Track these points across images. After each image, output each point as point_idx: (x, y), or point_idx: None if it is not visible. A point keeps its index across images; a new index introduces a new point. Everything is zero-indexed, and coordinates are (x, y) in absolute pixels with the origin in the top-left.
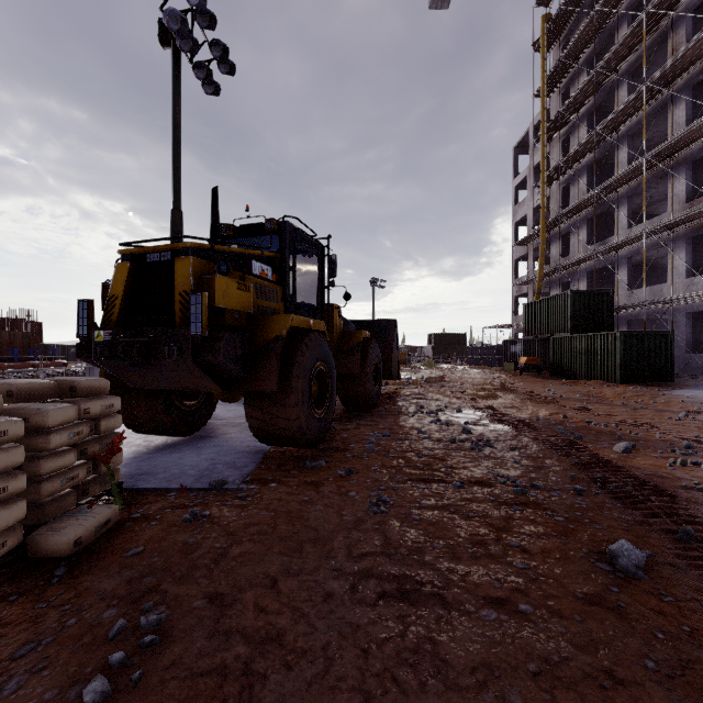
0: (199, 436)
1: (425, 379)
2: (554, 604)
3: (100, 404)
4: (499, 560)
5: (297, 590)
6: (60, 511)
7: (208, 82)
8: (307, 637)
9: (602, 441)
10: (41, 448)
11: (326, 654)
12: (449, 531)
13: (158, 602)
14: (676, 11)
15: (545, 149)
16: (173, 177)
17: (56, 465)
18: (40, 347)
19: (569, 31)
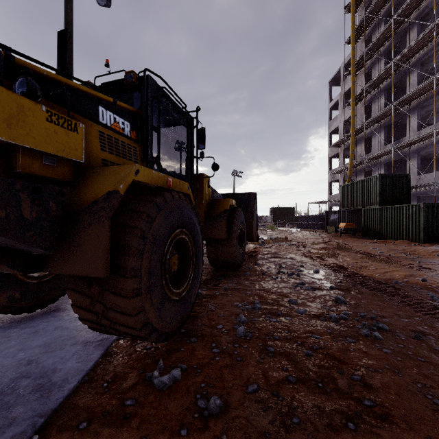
0: (52, 309)
1: (274, 239)
2: None
3: None
4: None
5: None
6: None
7: None
8: None
9: None
10: None
11: None
12: None
13: None
14: None
15: (354, 78)
16: None
17: None
18: None
19: None
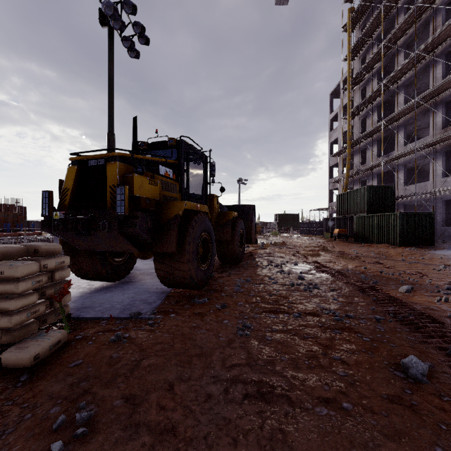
0: (124, 281)
1: (273, 243)
2: (367, 403)
3: (55, 261)
4: (327, 370)
5: (187, 392)
6: (26, 334)
7: (131, 50)
8: (193, 429)
9: (391, 284)
10: (12, 292)
11: (207, 442)
12: (292, 348)
13: (90, 401)
14: (435, 5)
15: (350, 95)
16: (108, 111)
17: (23, 303)
18: (24, 223)
19: (366, 18)
